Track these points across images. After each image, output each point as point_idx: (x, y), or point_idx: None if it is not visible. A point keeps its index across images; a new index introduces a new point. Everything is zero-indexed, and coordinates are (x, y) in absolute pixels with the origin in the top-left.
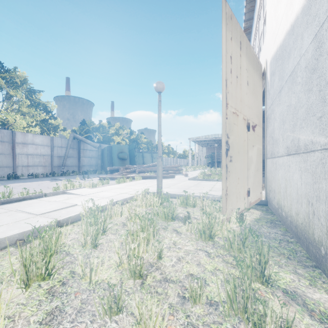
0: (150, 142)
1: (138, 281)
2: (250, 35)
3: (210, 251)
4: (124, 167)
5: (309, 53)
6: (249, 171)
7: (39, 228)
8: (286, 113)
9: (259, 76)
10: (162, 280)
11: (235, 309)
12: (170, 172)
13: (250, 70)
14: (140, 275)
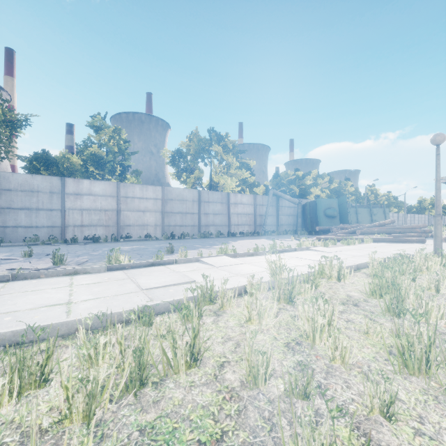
0: (356, 190)
1: None
2: None
3: None
4: (339, 227)
5: None
6: None
7: (350, 266)
8: None
9: None
10: None
11: None
12: (411, 235)
13: None
14: None
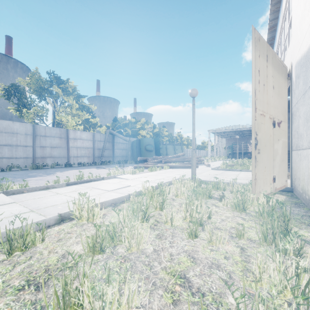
0: (171, 134)
1: (199, 227)
2: (275, 32)
3: (244, 218)
4: (152, 158)
5: None
6: (275, 162)
7: (121, 198)
8: (309, 113)
9: (284, 78)
10: (215, 228)
11: (267, 242)
12: None
13: (275, 75)
14: (201, 224)
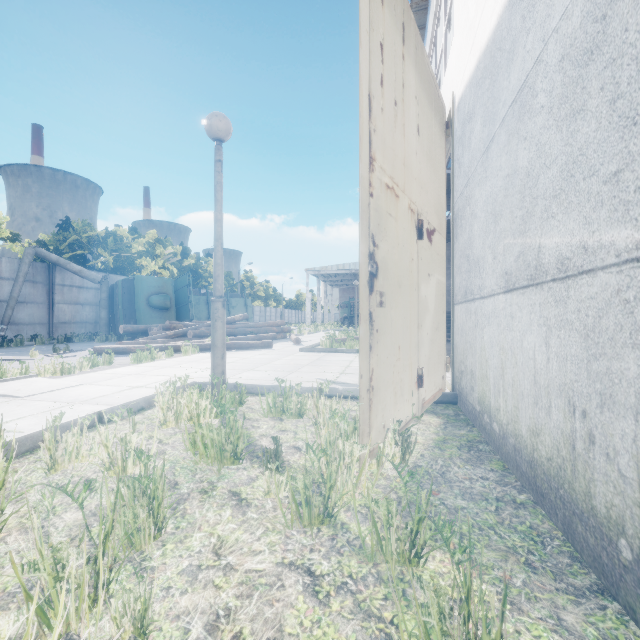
0: (229, 275)
1: None
2: None
3: (320, 570)
4: (161, 326)
5: (574, 16)
6: (422, 331)
7: None
8: (504, 194)
9: (439, 126)
10: None
11: None
12: (264, 337)
13: (423, 103)
14: None
